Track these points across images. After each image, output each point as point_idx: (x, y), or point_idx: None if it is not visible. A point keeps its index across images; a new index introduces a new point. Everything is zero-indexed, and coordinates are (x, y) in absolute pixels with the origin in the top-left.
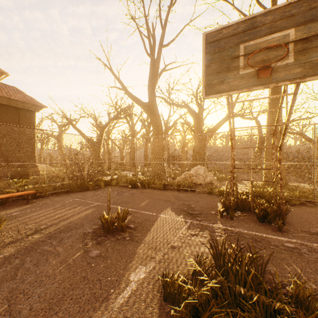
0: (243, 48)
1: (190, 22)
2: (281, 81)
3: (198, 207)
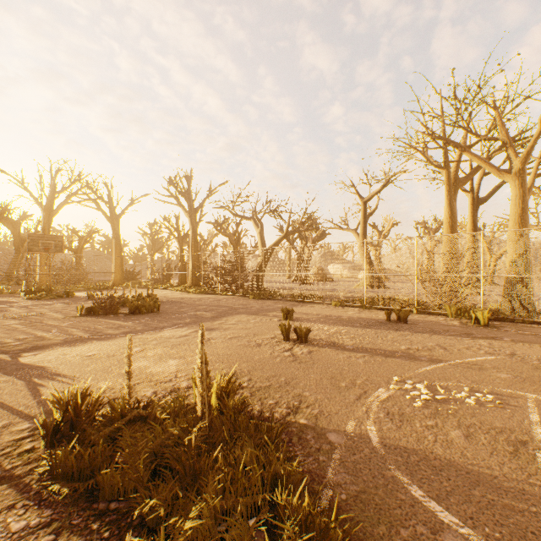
0: (42, 242)
1: None
2: (51, 252)
3: (5, 296)
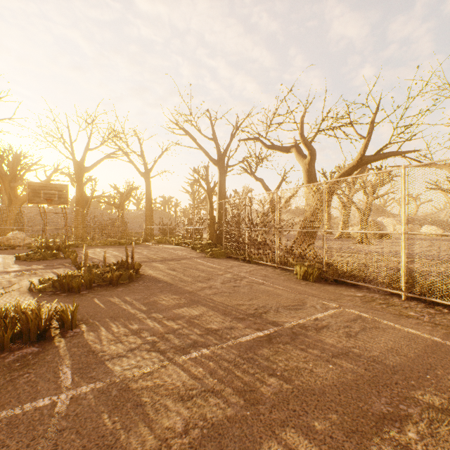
0: (43, 192)
1: (10, 119)
2: (55, 204)
3: (21, 252)
